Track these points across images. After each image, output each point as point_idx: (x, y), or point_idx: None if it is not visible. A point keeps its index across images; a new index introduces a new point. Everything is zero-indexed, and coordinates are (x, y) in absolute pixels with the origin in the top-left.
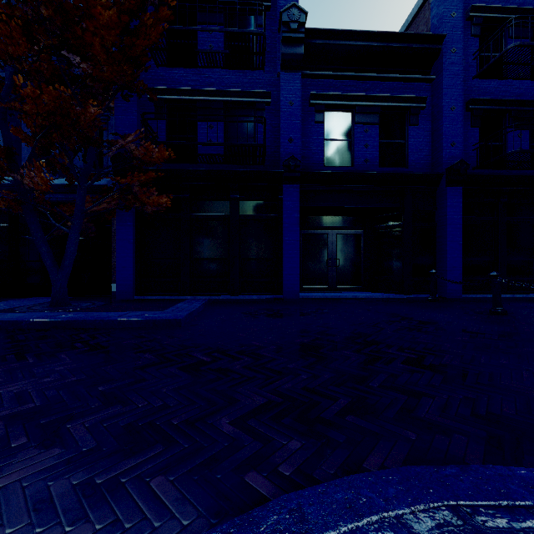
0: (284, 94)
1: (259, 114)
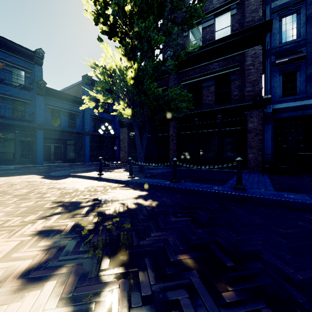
0: (38, 102)
1: (27, 106)
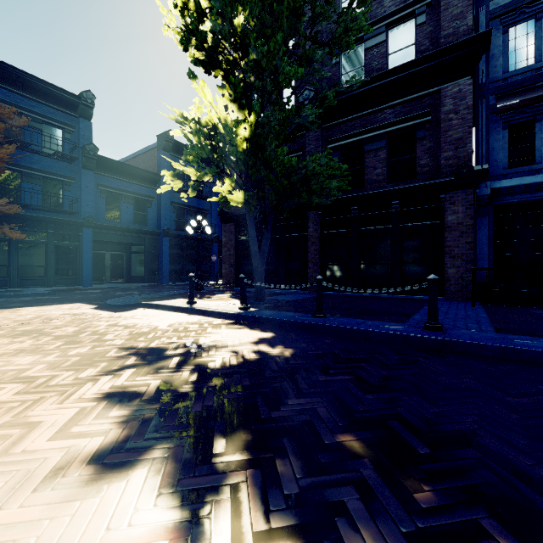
0: (84, 181)
1: (67, 187)
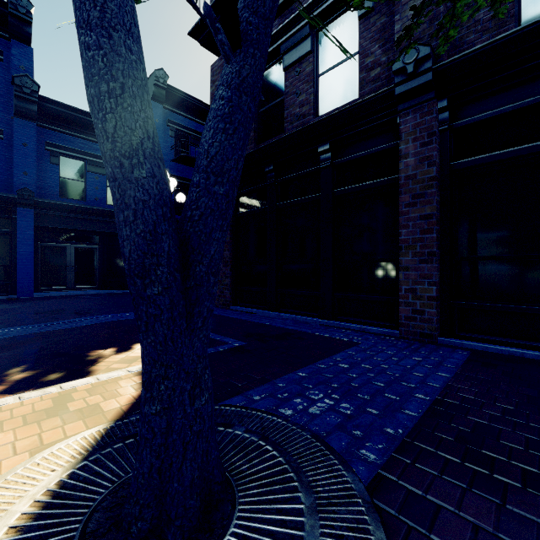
0: (19, 136)
1: None
